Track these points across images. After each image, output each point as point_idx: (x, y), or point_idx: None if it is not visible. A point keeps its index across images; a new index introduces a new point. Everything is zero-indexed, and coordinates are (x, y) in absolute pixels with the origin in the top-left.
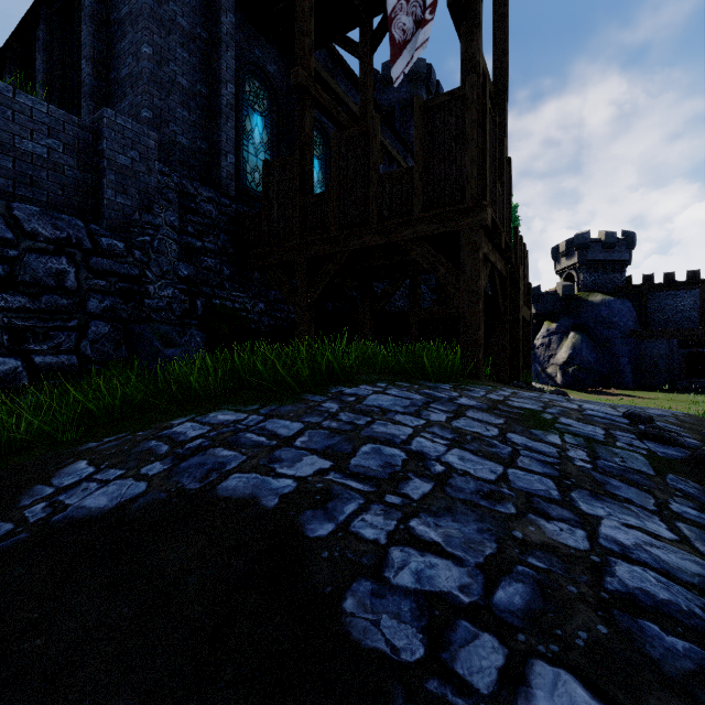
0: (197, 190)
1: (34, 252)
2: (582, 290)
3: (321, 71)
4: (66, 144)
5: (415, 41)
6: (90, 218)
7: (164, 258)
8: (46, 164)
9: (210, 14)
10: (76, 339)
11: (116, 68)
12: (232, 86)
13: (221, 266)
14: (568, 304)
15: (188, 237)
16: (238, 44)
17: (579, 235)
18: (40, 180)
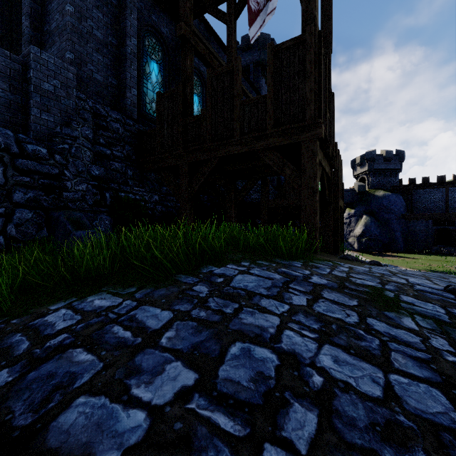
0: (108, 112)
1: None
2: (370, 188)
3: (199, 35)
4: None
5: (266, 10)
6: (20, 130)
7: (80, 161)
8: None
9: None
10: (4, 223)
11: (48, 23)
12: (135, 39)
13: (126, 168)
14: (362, 197)
15: (100, 146)
16: (140, 11)
17: (369, 152)
18: None
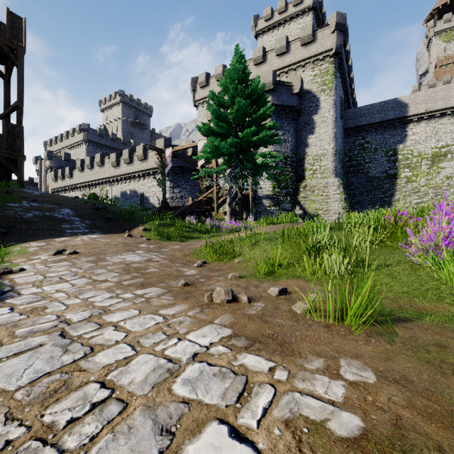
0: None
1: None
2: None
3: None
4: None
5: None
6: None
7: None
8: None
9: None
10: None
11: None
12: None
13: None
14: None
15: None
16: None
17: None
18: None
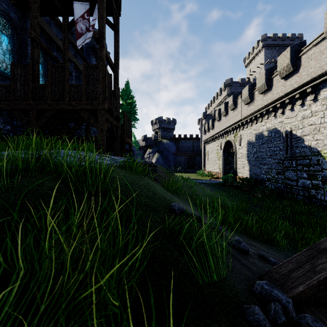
0: None
1: None
2: (160, 137)
3: (42, 22)
4: None
5: (86, 35)
6: None
7: None
8: None
9: None
10: None
11: None
12: None
13: None
14: (156, 142)
15: None
16: None
17: (159, 117)
18: None
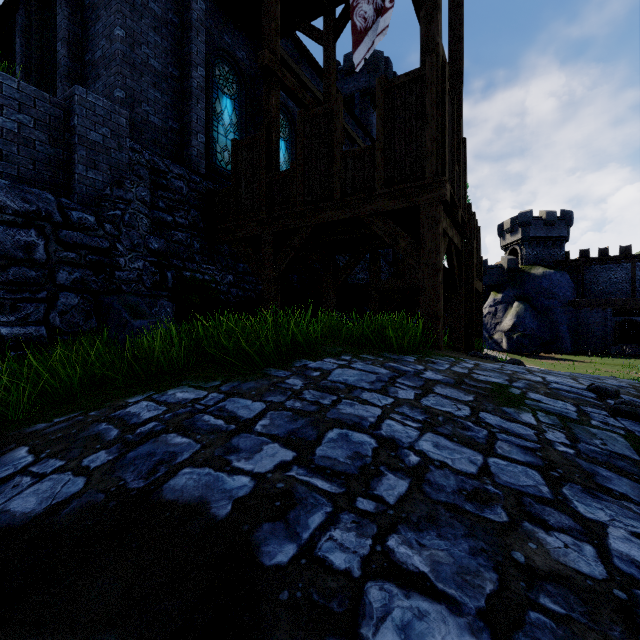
0: (168, 167)
1: (2, 225)
2: (525, 263)
3: (287, 58)
4: (37, 120)
5: (376, 28)
6: (62, 192)
7: (135, 231)
8: (17, 139)
9: (182, 1)
10: (45, 311)
11: (90, 51)
12: (203, 69)
13: (192, 239)
14: (513, 276)
15: (159, 212)
16: (208, 30)
17: (523, 213)
18: (10, 154)
